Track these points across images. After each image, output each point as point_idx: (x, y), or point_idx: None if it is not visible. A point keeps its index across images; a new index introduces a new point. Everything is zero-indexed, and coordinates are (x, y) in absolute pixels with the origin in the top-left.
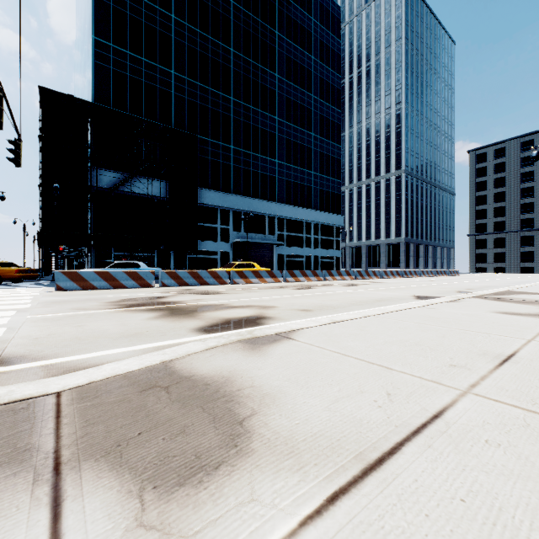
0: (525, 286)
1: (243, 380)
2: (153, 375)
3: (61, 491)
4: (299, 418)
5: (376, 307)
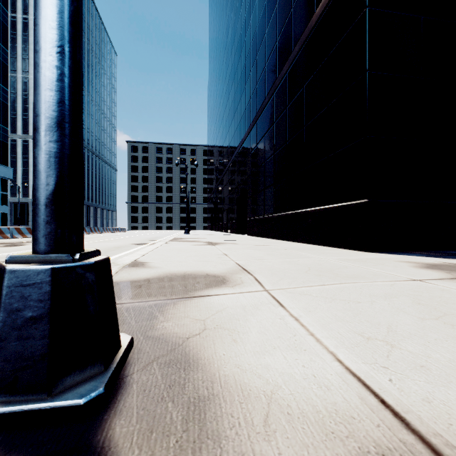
0: (177, 236)
1: (178, 272)
2: (122, 285)
3: (201, 296)
4: (218, 271)
5: (128, 251)
